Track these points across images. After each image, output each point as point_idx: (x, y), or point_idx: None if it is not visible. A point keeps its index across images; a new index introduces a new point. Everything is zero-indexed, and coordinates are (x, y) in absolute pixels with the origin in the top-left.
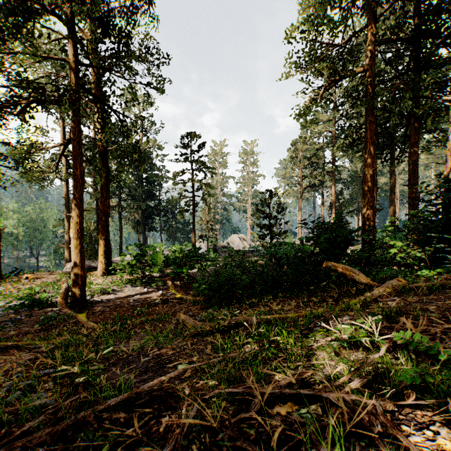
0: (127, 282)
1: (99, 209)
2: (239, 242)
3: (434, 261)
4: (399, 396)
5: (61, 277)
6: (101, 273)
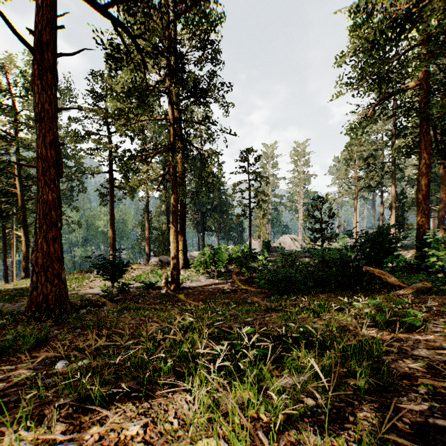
0: (202, 274)
1: (169, 213)
2: (291, 242)
3: None
4: (369, 326)
5: (153, 268)
6: (181, 266)
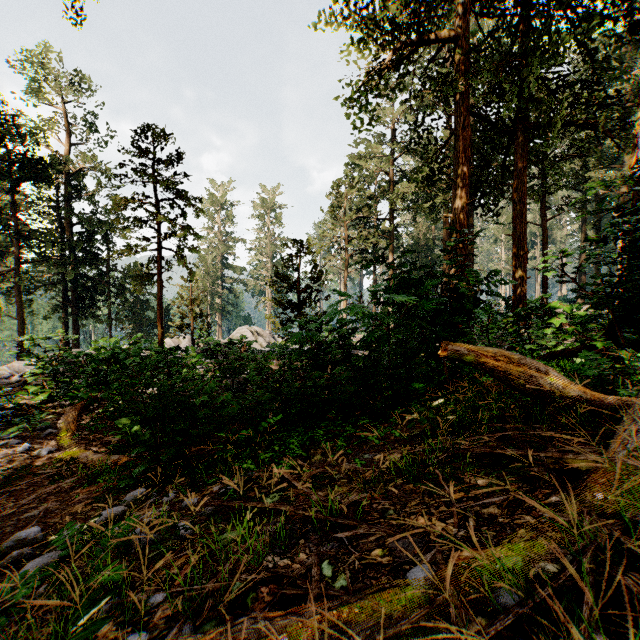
0: None
1: None
2: (252, 338)
3: (632, 341)
4: None
5: None
6: None
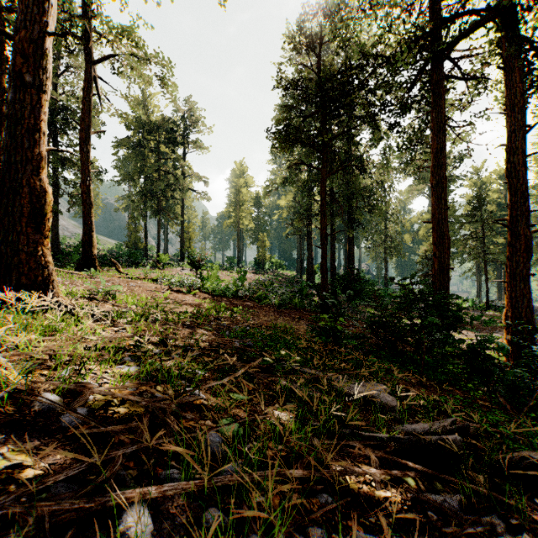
0: None
1: None
2: None
3: None
4: None
5: None
6: None
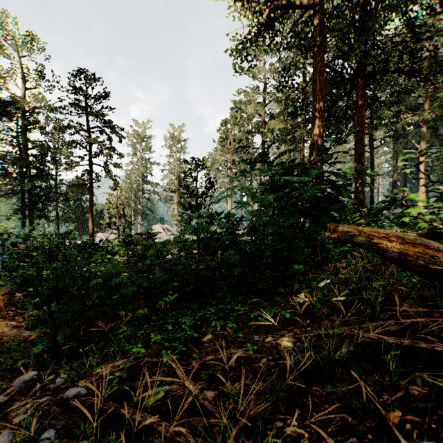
0: None
1: None
2: (163, 233)
3: None
4: None
5: None
6: None
